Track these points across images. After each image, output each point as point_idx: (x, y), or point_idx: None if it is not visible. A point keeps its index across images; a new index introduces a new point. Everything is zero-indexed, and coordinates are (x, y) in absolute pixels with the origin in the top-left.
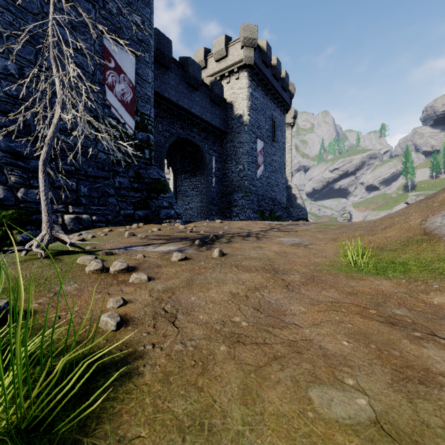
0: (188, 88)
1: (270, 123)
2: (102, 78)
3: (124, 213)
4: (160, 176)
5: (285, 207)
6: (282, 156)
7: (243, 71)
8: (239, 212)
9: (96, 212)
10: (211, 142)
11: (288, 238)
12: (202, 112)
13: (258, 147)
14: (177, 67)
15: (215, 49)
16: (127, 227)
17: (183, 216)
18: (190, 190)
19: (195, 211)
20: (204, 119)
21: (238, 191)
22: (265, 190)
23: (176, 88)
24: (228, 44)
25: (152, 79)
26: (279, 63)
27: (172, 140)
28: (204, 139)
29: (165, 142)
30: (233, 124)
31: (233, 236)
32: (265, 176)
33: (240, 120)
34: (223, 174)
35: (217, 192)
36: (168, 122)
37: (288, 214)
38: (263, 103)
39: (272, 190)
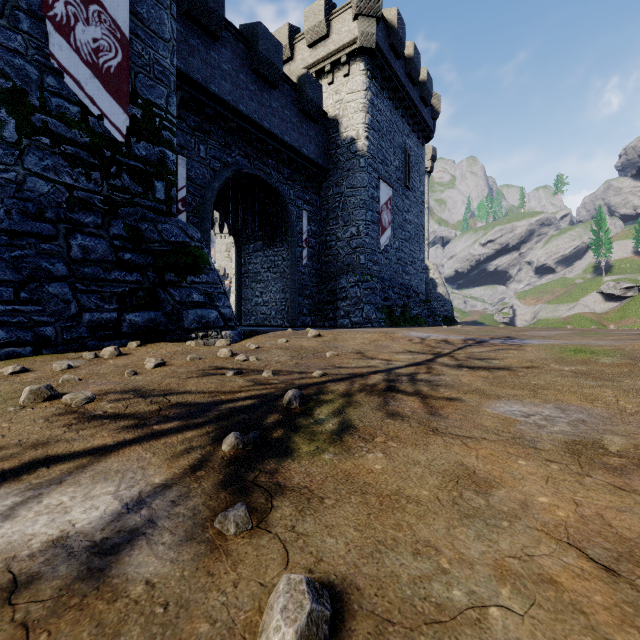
0: (258, 83)
1: (401, 157)
2: (39, 2)
3: (92, 318)
4: (189, 237)
5: (424, 300)
6: (420, 214)
7: (357, 60)
8: (350, 310)
9: (4, 319)
10: (300, 186)
11: (515, 401)
12: (284, 130)
13: (382, 195)
14: (236, 39)
15: (308, 24)
16: (86, 356)
17: (251, 316)
18: (264, 270)
19: (272, 307)
20: (287, 142)
21: (347, 273)
22: (393, 272)
23: (233, 79)
24: (330, 15)
25: (173, 35)
26: (418, 54)
27: (227, 175)
28: (287, 179)
29: (213, 179)
30: (340, 154)
31: (352, 389)
32: (393, 248)
33: (352, 148)
34: (322, 242)
35: (311, 275)
36: (219, 143)
37: (430, 311)
38: (391, 122)
39: (404, 271)
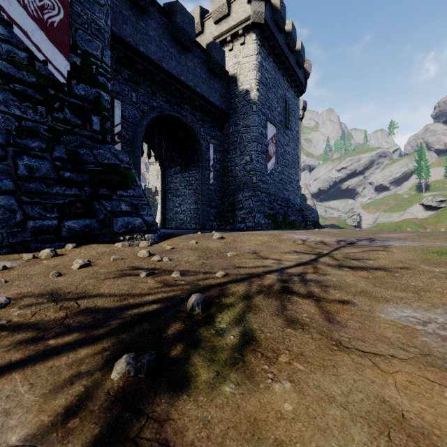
0: (176, 47)
1: (282, 105)
2: None
3: (35, 225)
4: (120, 160)
5: (299, 209)
6: (296, 147)
7: (250, 33)
8: (245, 217)
9: None
10: (208, 126)
11: (404, 305)
12: (196, 83)
13: (269, 132)
14: (160, 13)
15: (214, 6)
16: (25, 257)
17: (172, 221)
18: (182, 187)
19: (187, 214)
20: (198, 92)
21: (243, 189)
22: (277, 189)
23: (157, 43)
24: None
25: (107, 1)
26: (295, 30)
27: (153, 116)
28: (198, 120)
29: (142, 118)
30: (238, 102)
31: (251, 291)
32: (277, 171)
33: (247, 97)
34: (224, 167)
35: (216, 191)
36: (147, 91)
37: (303, 218)
38: (275, 79)
39: (284, 188)
